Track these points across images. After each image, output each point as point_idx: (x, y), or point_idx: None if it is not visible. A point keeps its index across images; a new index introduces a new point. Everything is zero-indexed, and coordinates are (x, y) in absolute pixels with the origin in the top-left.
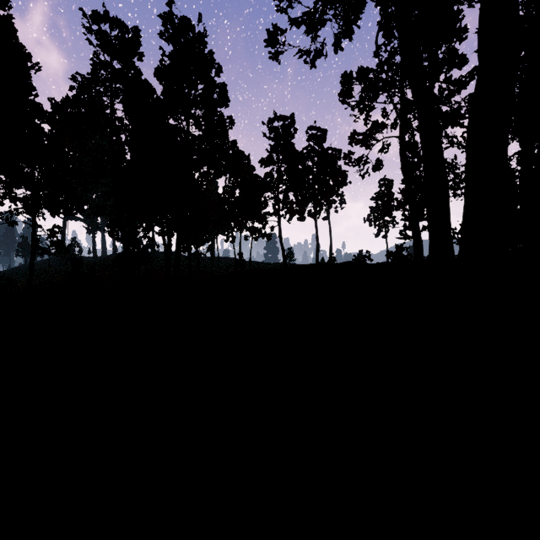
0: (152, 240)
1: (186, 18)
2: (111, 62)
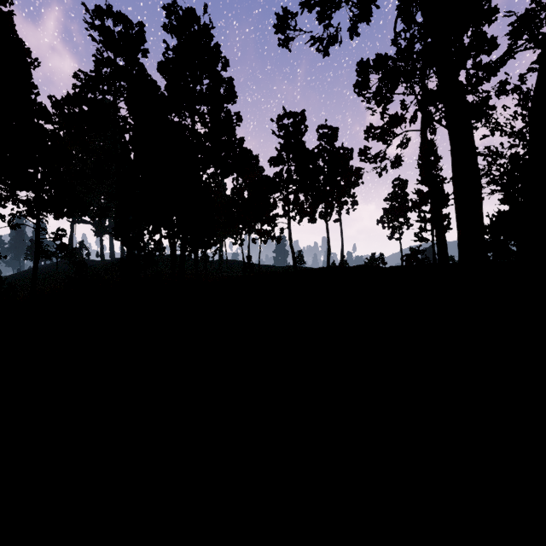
0: (158, 244)
1: (191, 9)
2: (115, 59)
